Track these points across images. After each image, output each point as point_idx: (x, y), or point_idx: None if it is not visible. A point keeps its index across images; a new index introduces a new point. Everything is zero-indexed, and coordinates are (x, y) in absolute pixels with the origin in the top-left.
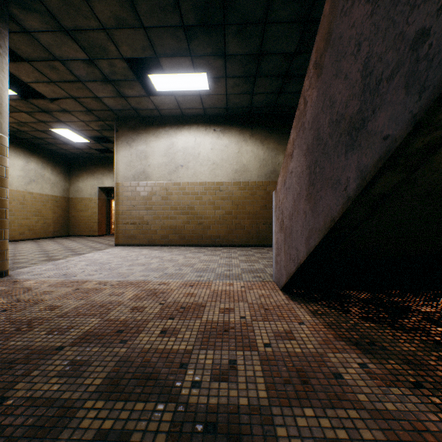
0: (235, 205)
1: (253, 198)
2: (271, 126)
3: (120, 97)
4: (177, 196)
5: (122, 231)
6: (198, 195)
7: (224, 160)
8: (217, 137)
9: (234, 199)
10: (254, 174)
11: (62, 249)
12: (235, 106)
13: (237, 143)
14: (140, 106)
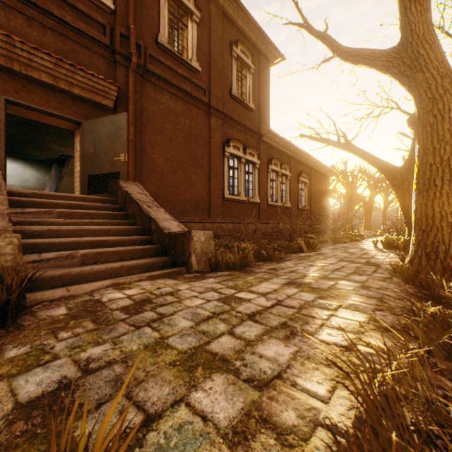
0: None
1: None
2: (43, 164)
3: None
4: None
5: None
6: None
7: (15, 175)
8: (10, 163)
9: None
10: (33, 183)
11: None
12: None
13: (23, 168)
14: None
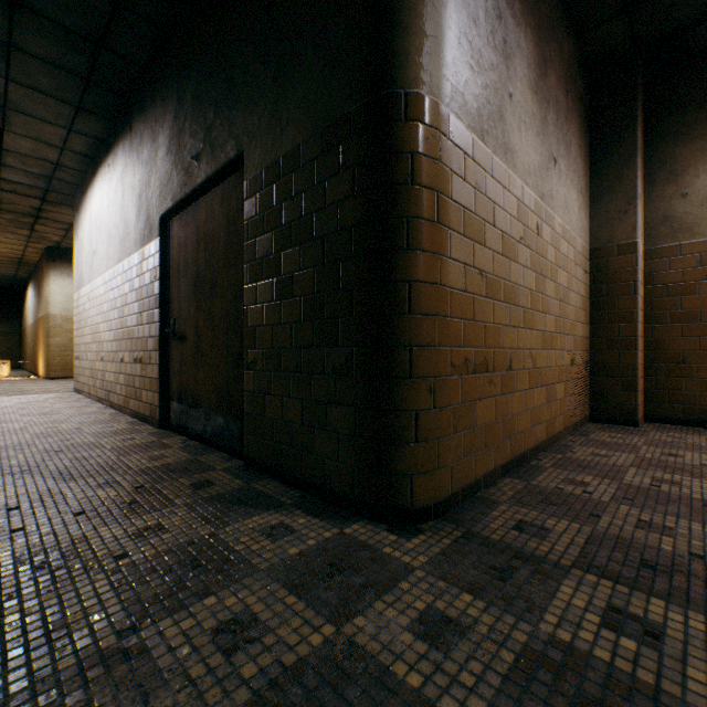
0: (121, 318)
1: (132, 298)
2: (145, 103)
3: (1, 165)
4: (93, 309)
5: (76, 369)
6: (102, 302)
7: (114, 223)
8: (111, 177)
9: (120, 304)
10: (133, 239)
11: (20, 390)
12: (76, 96)
13: (122, 176)
14: (39, 168)
